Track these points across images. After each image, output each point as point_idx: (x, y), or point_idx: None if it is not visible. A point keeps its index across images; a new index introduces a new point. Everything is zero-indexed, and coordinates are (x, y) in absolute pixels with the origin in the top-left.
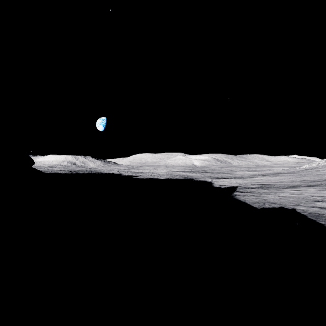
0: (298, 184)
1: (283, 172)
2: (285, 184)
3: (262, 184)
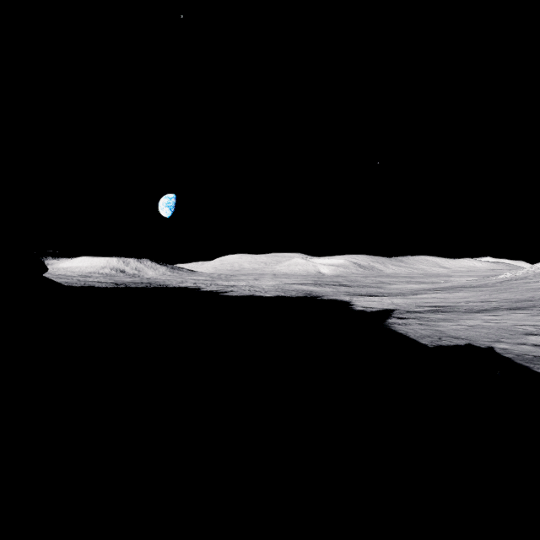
0: (496, 306)
1: (470, 285)
2: (473, 305)
3: (434, 305)
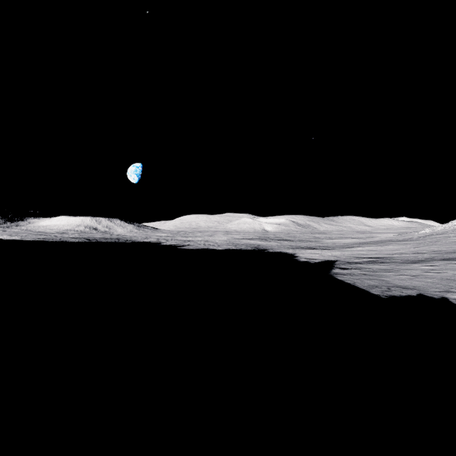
0: (429, 257)
1: (397, 239)
2: (407, 256)
3: (371, 257)
